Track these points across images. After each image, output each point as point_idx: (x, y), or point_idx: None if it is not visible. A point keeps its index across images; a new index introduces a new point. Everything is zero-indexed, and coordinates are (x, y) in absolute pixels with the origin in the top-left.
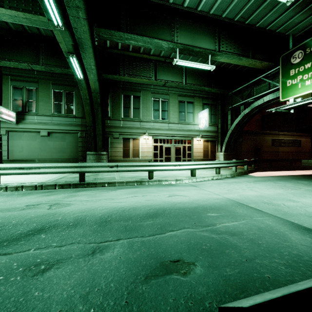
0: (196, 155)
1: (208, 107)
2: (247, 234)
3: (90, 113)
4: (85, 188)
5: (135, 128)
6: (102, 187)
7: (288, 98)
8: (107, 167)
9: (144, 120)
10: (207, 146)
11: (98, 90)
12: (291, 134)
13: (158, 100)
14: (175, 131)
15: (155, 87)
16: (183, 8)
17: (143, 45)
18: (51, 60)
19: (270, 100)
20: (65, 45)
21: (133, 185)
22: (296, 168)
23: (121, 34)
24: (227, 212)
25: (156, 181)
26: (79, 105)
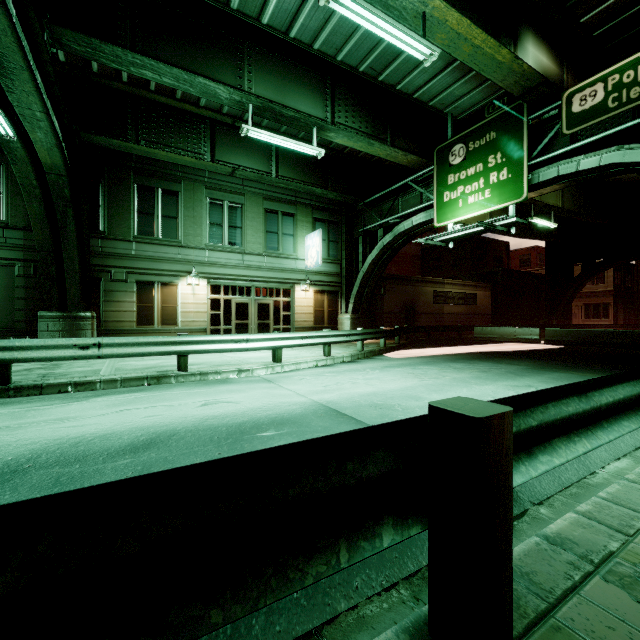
0: (301, 320)
1: (324, 227)
2: None
3: (45, 220)
4: (4, 400)
5: (167, 261)
6: (55, 394)
7: (445, 222)
8: (71, 348)
9: (188, 243)
10: (322, 302)
11: (62, 170)
12: (462, 284)
13: (221, 204)
14: (257, 270)
15: (215, 177)
16: (260, 26)
17: (173, 84)
18: None
19: (422, 223)
20: None
21: (137, 387)
22: (465, 342)
23: (117, 52)
24: (295, 428)
25: (194, 374)
26: (17, 197)
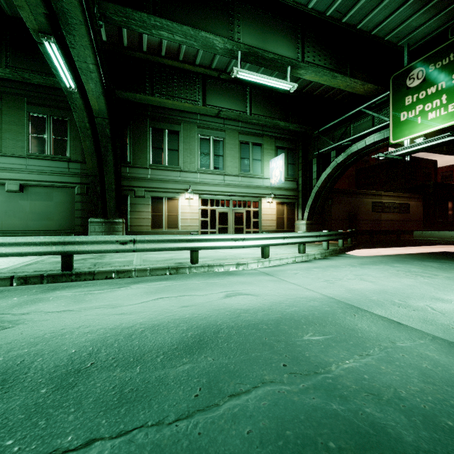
0: (266, 225)
1: (284, 153)
2: (408, 394)
3: (93, 153)
4: (69, 284)
5: (171, 182)
6: (104, 280)
7: (402, 138)
8: (114, 243)
9: (185, 169)
10: (283, 211)
11: (105, 114)
12: (397, 196)
13: (208, 139)
14: (234, 187)
15: (204, 119)
16: None
17: (182, 40)
18: (23, 61)
19: (375, 142)
20: (31, 13)
21: (163, 276)
22: (407, 243)
23: (144, 18)
24: (342, 331)
25: (203, 266)
26: (76, 140)
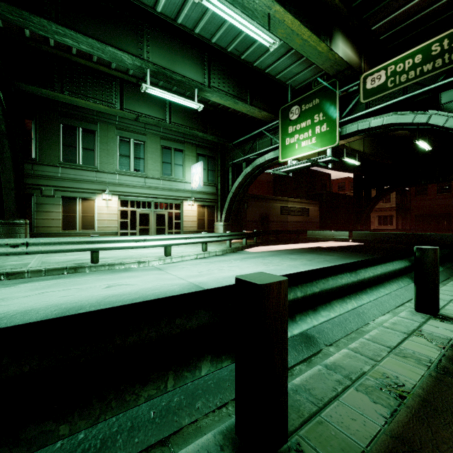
0: (188, 226)
1: (205, 160)
2: None
3: None
4: None
5: (86, 182)
6: None
7: (287, 159)
8: (4, 247)
9: (103, 169)
10: (204, 213)
11: None
12: (300, 201)
13: (128, 141)
14: (156, 190)
15: (123, 121)
16: (155, 13)
17: (89, 50)
18: None
19: (271, 159)
20: None
21: (58, 275)
22: (301, 241)
23: (44, 23)
24: None
25: (104, 265)
26: None
